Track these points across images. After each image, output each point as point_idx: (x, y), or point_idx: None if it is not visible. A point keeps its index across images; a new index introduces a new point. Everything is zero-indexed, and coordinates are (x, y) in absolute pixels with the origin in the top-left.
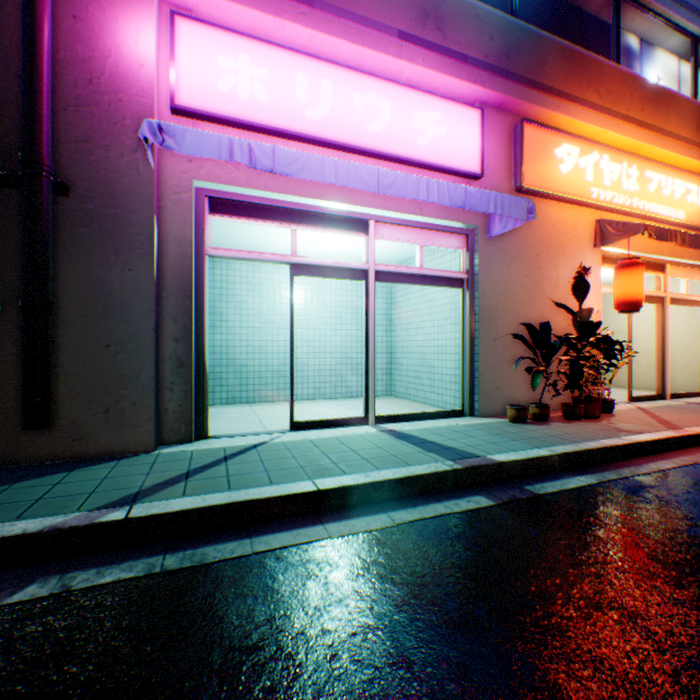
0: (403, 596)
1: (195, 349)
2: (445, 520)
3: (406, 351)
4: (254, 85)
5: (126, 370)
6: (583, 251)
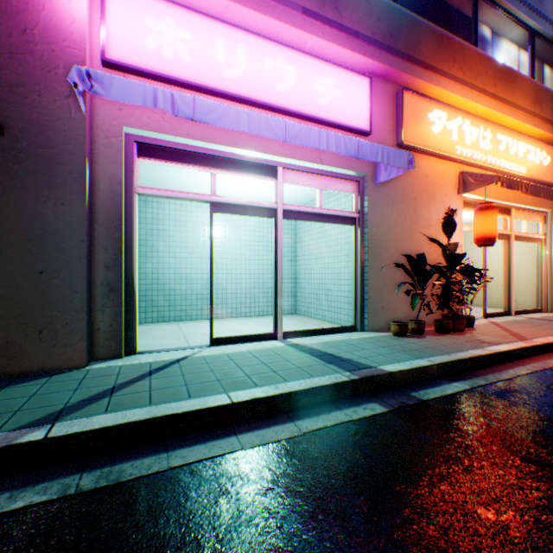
0: (311, 512)
1: (125, 275)
2: (346, 427)
3: (308, 277)
4: (177, 45)
5: (59, 294)
6: (449, 196)
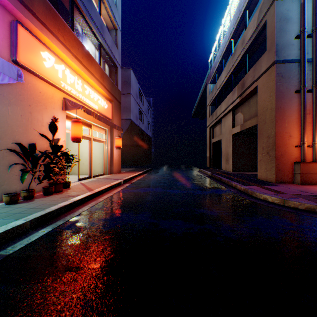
0: None
1: None
2: None
3: None
4: None
5: None
6: (58, 110)
